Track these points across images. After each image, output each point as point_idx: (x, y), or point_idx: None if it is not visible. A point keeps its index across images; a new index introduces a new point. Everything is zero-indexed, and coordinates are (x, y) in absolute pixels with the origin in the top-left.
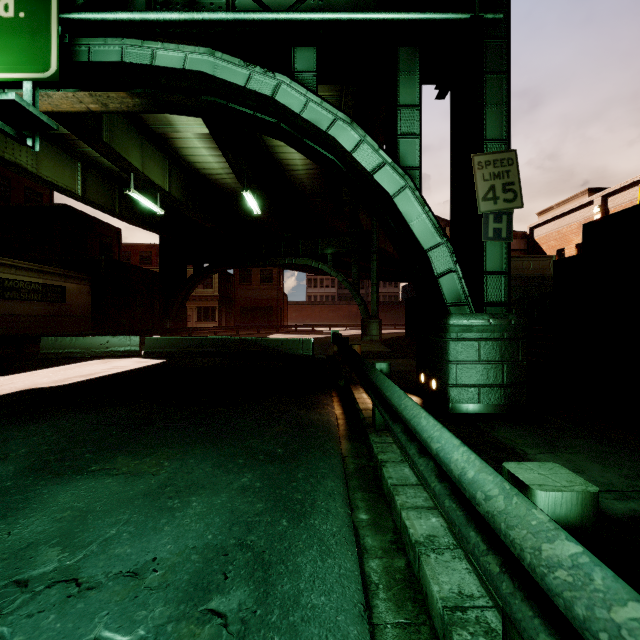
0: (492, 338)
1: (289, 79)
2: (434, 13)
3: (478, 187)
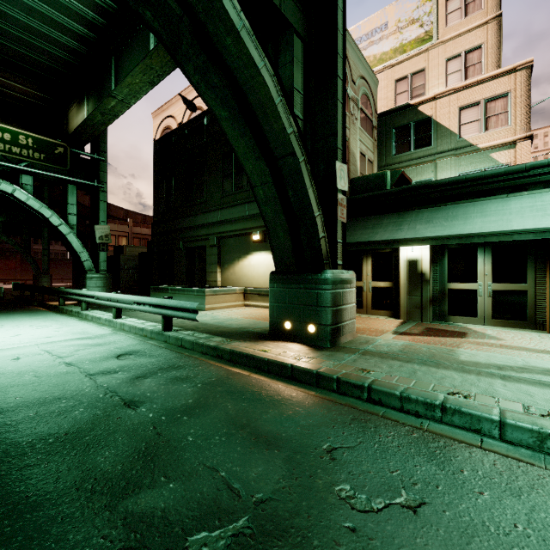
0: (101, 280)
1: (20, 188)
2: (81, 181)
3: (97, 235)
